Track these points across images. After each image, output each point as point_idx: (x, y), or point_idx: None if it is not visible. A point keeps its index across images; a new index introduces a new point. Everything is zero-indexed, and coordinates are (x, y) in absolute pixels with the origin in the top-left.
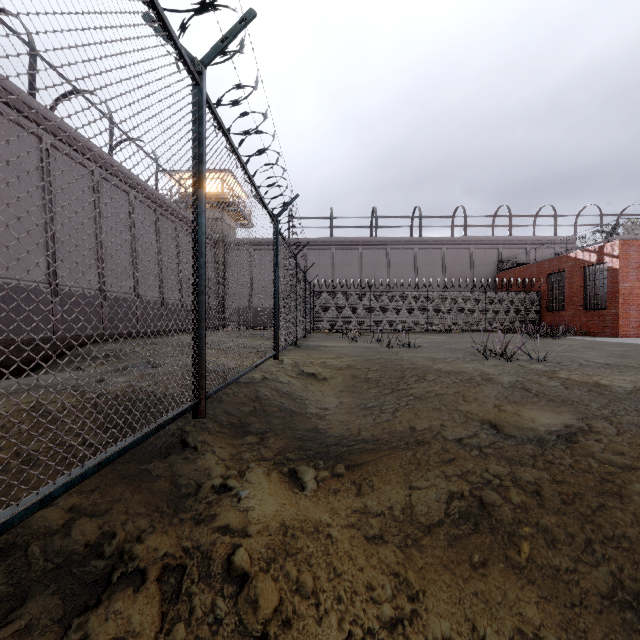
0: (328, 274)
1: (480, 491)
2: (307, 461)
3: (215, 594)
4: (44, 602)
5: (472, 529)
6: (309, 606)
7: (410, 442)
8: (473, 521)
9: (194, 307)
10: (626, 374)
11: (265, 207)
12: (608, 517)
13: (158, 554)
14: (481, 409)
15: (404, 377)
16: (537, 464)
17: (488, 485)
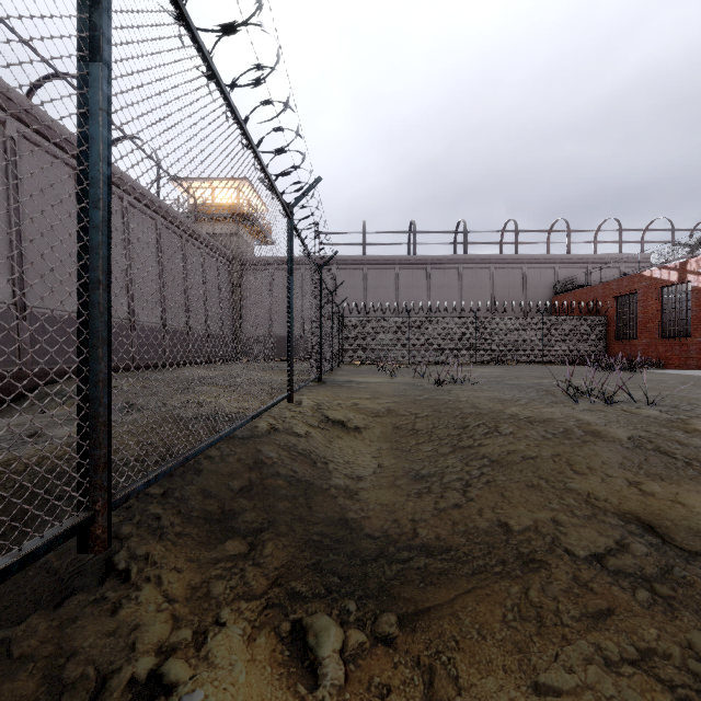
0: (360, 297)
1: None
2: (327, 603)
3: None
4: None
5: None
6: None
7: (509, 560)
8: None
9: (81, 315)
10: None
11: (272, 186)
12: None
13: None
14: (609, 490)
15: (467, 427)
16: None
17: None
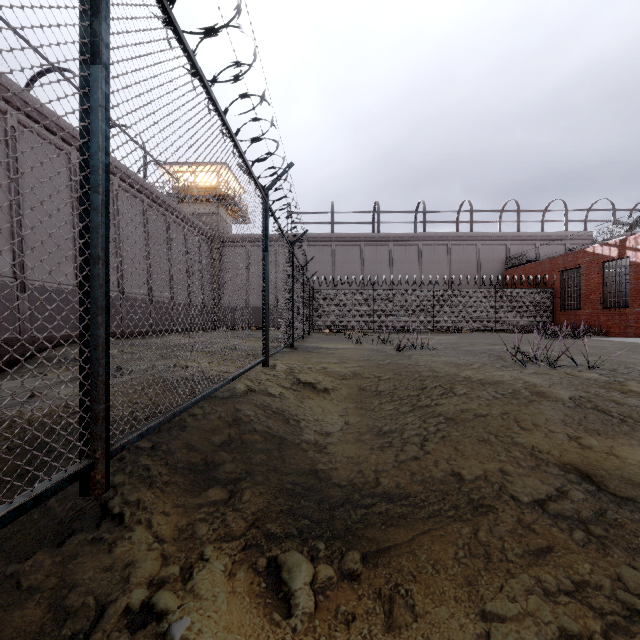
0: (328, 271)
1: (627, 638)
2: (299, 542)
3: None
4: None
5: None
6: None
7: (461, 506)
8: None
9: (83, 286)
10: None
11: (249, 171)
12: None
13: None
14: (552, 444)
15: (425, 389)
16: None
17: (638, 623)
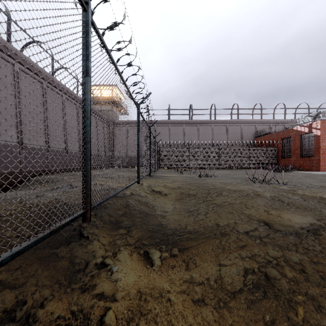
0: (167, 139)
1: (265, 268)
2: (155, 246)
3: None
4: None
5: (262, 296)
6: None
7: (217, 234)
8: (262, 290)
9: (83, 151)
10: None
11: (132, 98)
12: None
13: (53, 317)
14: (257, 213)
15: (209, 193)
16: (299, 250)
17: (269, 264)
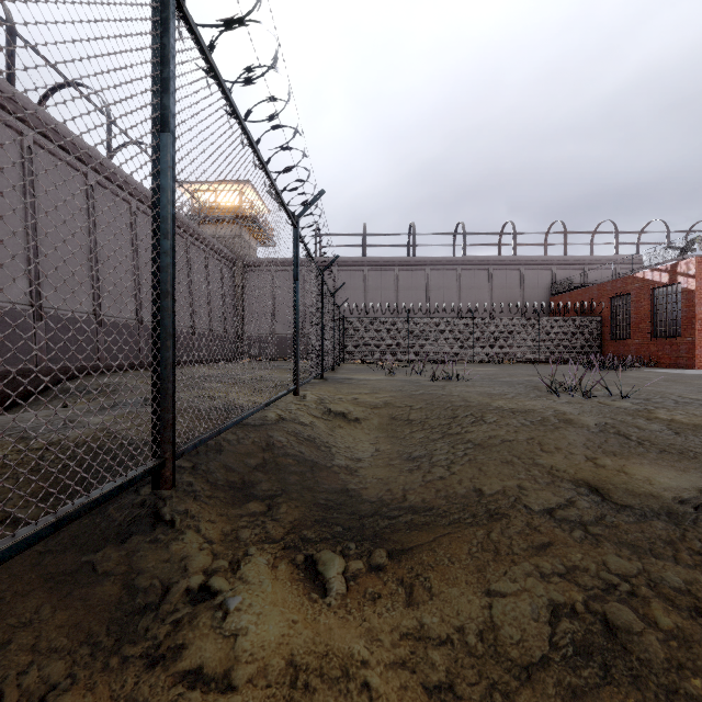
0: (360, 298)
1: (602, 604)
2: (332, 544)
3: None
4: None
5: (600, 677)
6: None
7: (479, 514)
8: (600, 661)
9: (155, 316)
10: None
11: (281, 201)
12: None
13: None
14: (569, 463)
15: (456, 418)
16: (681, 556)
17: (613, 593)
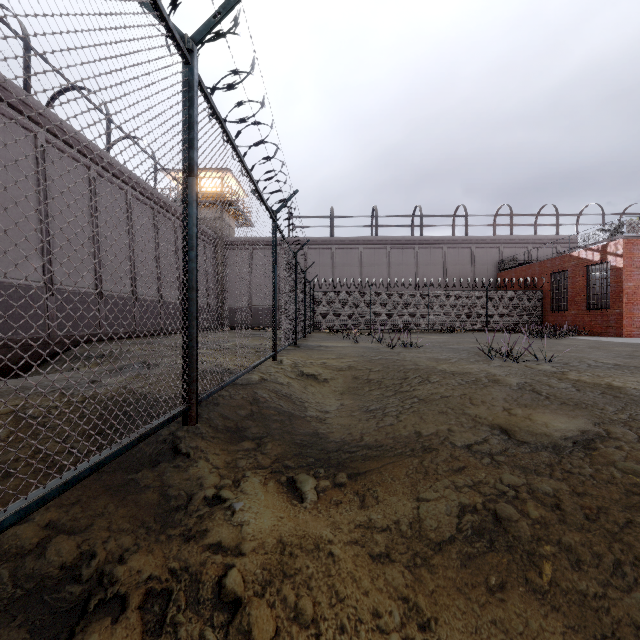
0: (328, 274)
1: (494, 504)
2: (307, 469)
3: (204, 624)
4: (9, 637)
5: (487, 547)
6: (309, 637)
7: (416, 448)
8: (488, 538)
9: (184, 304)
10: (639, 375)
11: (263, 202)
12: (638, 535)
13: (141, 577)
14: (490, 413)
15: (407, 378)
16: (554, 474)
17: (503, 497)
